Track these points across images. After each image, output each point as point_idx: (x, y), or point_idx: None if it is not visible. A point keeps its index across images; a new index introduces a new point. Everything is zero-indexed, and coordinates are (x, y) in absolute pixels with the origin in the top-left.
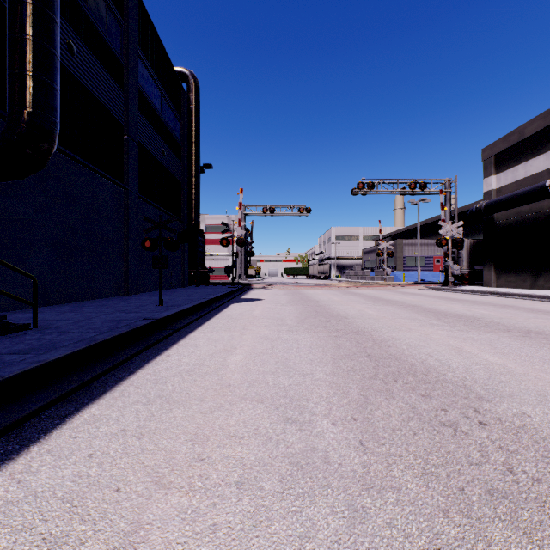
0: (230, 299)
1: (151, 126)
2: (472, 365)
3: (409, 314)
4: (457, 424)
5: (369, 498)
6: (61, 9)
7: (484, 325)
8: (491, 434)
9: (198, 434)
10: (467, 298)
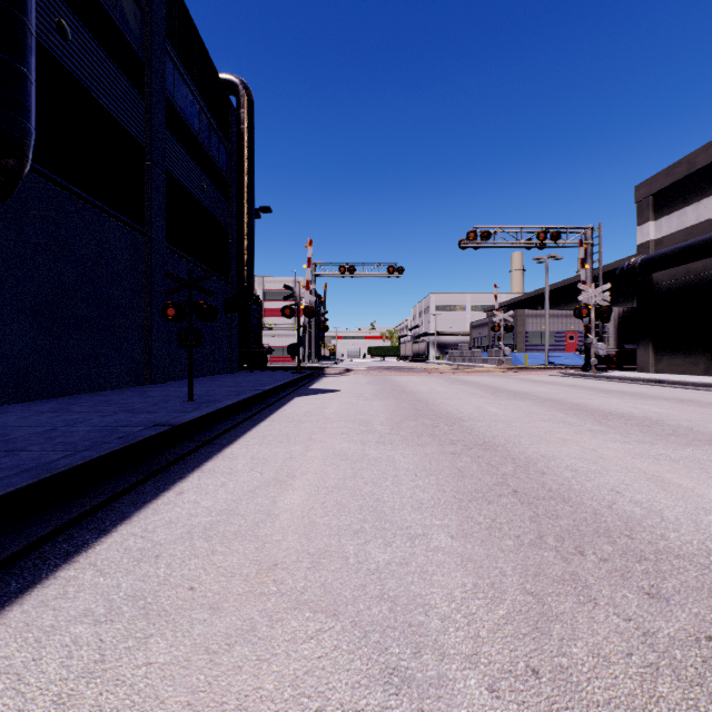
0: (294, 390)
1: (186, 152)
2: (699, 514)
3: (552, 414)
4: None
5: None
6: None
7: (671, 432)
8: None
9: None
10: (621, 389)
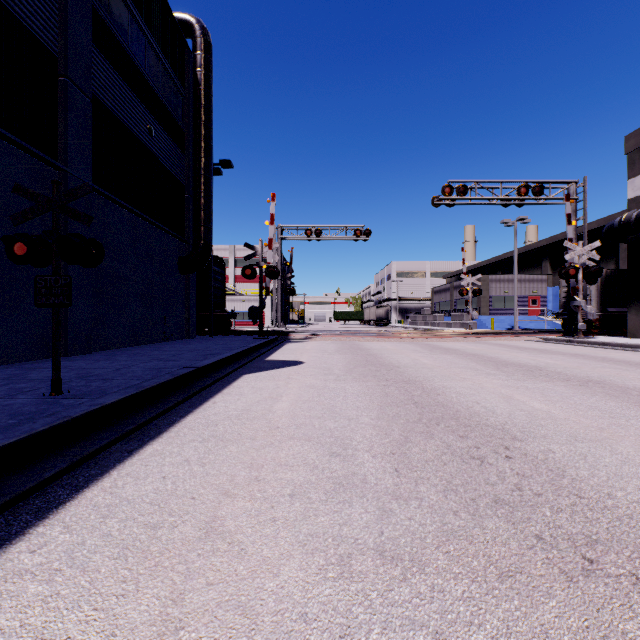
0: (246, 362)
1: (124, 82)
2: None
3: None
4: None
5: None
6: None
7: None
8: None
9: None
10: None
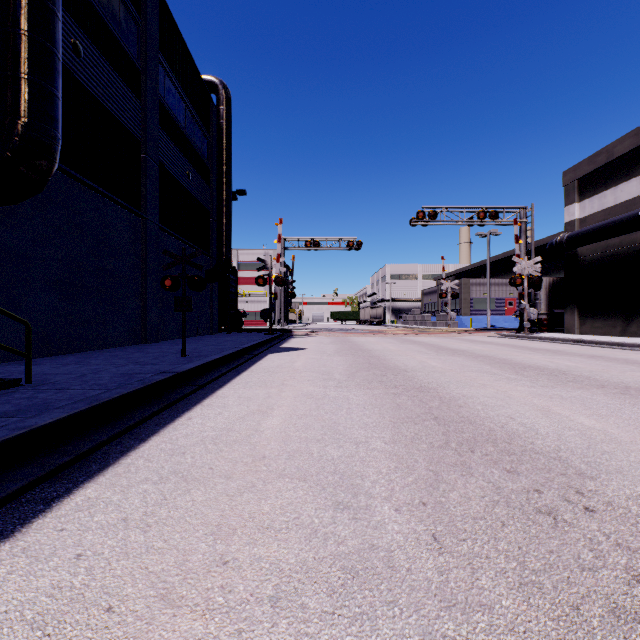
0: (267, 348)
1: (174, 144)
2: (564, 431)
3: (480, 367)
4: (557, 511)
5: (451, 622)
6: (65, 2)
7: (572, 379)
8: (603, 525)
9: (222, 525)
10: (547, 347)
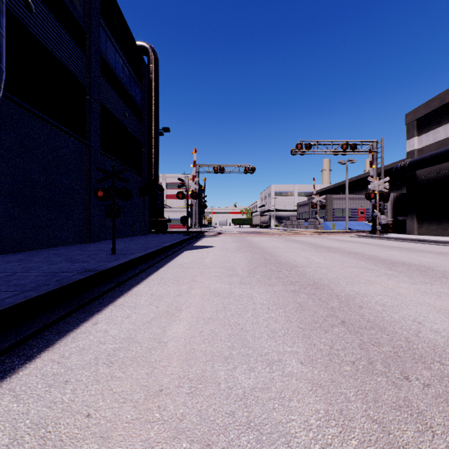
0: (184, 246)
1: (114, 91)
2: None
3: (357, 263)
4: None
5: None
6: None
7: (442, 275)
8: None
9: None
10: (398, 245)
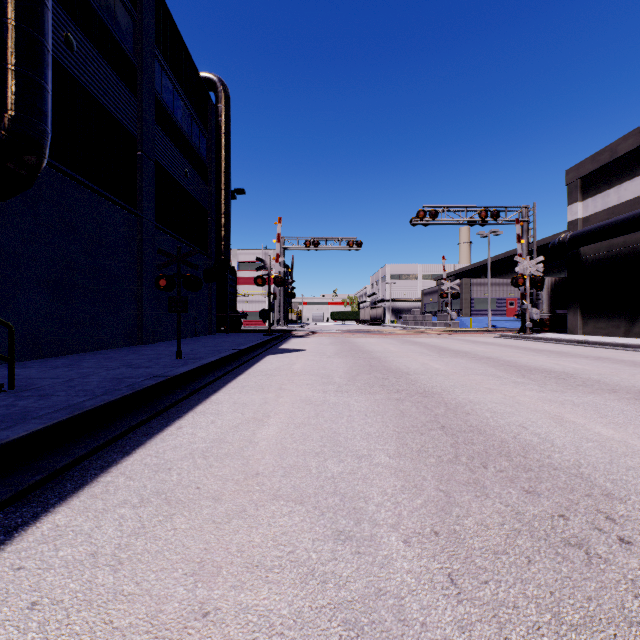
0: (266, 349)
1: (171, 142)
2: (582, 442)
3: (485, 369)
4: (588, 543)
5: None
6: None
7: (581, 383)
8: None
9: (205, 562)
10: (550, 348)
